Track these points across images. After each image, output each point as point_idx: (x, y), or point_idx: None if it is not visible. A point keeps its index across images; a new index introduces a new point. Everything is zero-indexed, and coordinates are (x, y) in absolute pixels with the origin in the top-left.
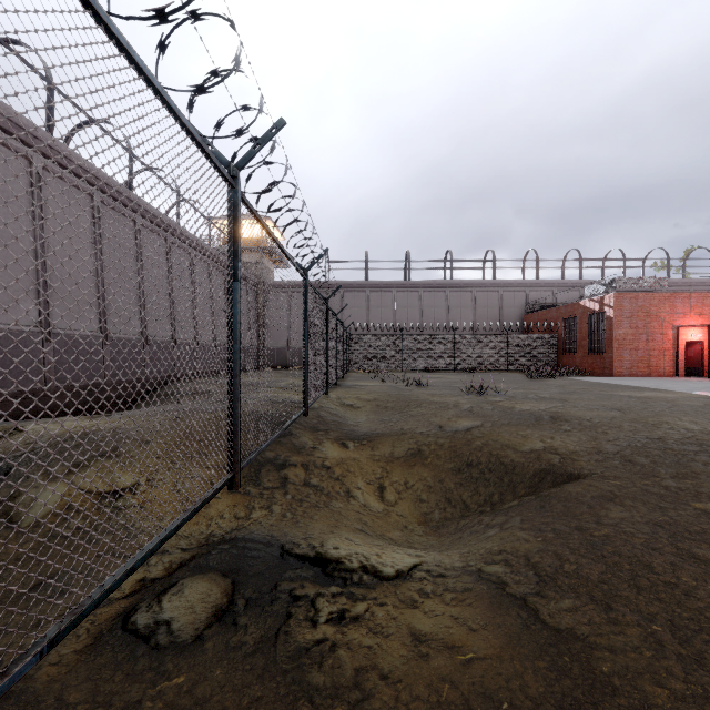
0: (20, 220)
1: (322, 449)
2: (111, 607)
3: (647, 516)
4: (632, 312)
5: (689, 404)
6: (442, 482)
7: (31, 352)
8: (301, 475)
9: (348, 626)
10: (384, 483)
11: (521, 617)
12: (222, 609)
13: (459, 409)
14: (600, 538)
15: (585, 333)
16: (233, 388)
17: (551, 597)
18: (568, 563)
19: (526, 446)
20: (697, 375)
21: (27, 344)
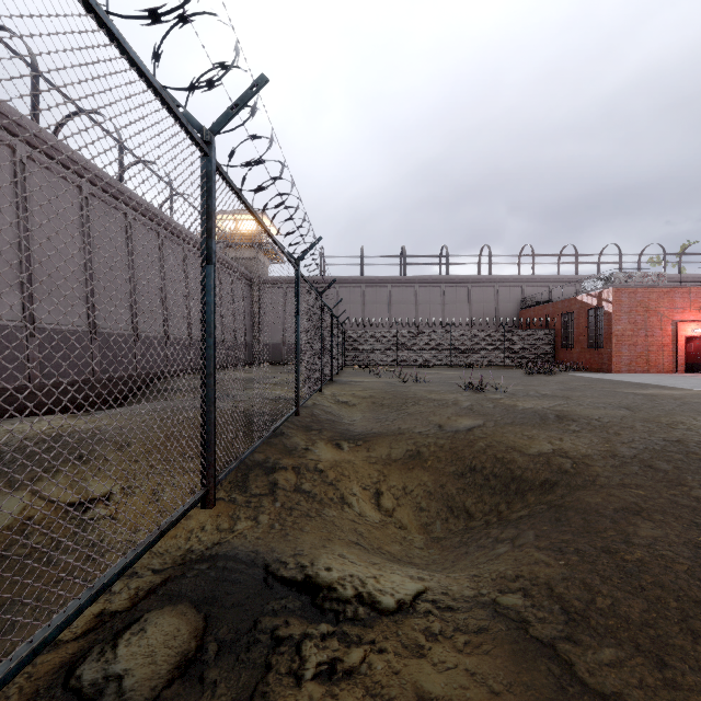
0: (2, 210)
1: (315, 451)
2: (56, 653)
3: (683, 535)
4: (631, 307)
5: (699, 402)
6: (443, 487)
7: (14, 347)
8: (291, 479)
9: (340, 684)
10: (381, 488)
11: (554, 673)
12: (188, 658)
13: (459, 407)
14: (634, 564)
15: (582, 328)
16: (207, 390)
17: (587, 644)
18: (600, 596)
19: (533, 448)
20: (696, 371)
21: (9, 339)
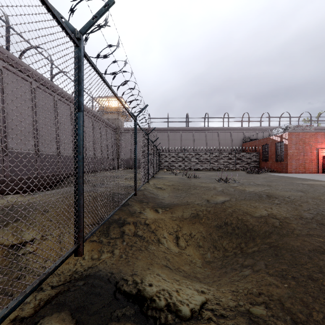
0: None
1: (144, 213)
2: None
3: None
4: (296, 141)
5: None
6: (211, 233)
7: None
8: (132, 229)
9: None
10: (178, 233)
11: None
12: None
13: (216, 191)
14: None
15: (273, 152)
16: (78, 186)
17: None
18: (315, 311)
19: (257, 213)
20: None
21: None
